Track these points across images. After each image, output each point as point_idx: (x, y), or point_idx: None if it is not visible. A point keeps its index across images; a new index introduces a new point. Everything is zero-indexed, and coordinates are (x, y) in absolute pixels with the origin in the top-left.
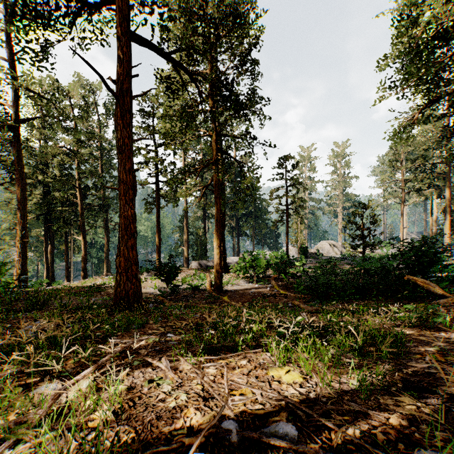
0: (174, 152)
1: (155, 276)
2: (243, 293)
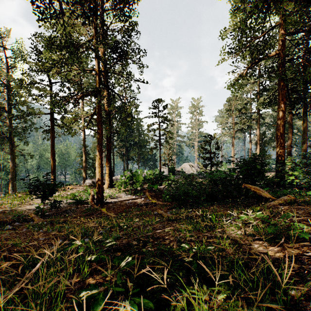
0: (68, 89)
1: (30, 194)
2: (121, 204)
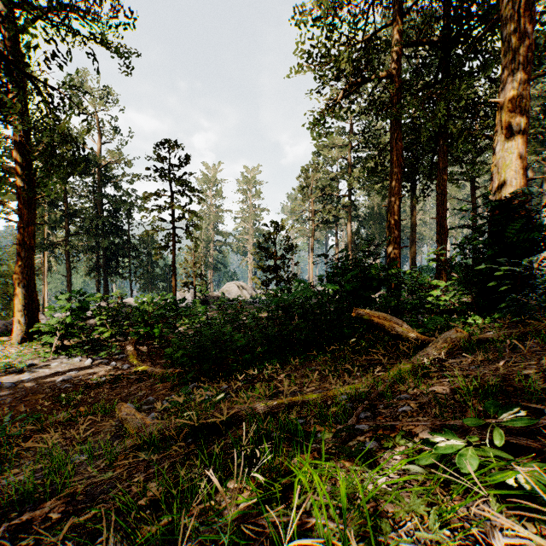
0: None
1: None
2: (37, 386)
